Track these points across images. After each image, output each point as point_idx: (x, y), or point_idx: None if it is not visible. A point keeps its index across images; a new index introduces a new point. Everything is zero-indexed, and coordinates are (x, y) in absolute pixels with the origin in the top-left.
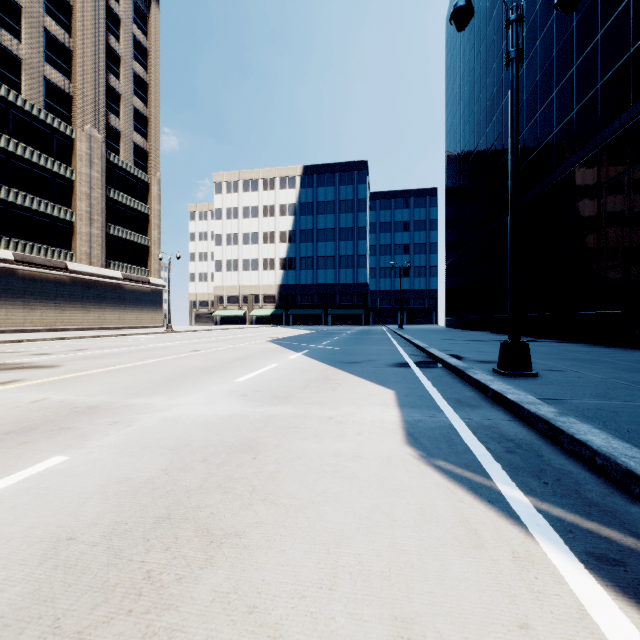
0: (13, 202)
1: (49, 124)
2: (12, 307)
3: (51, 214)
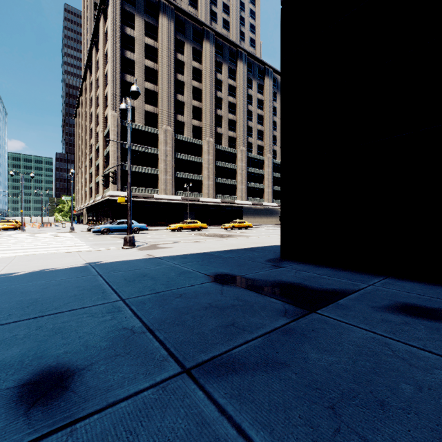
0: (251, 187)
1: (258, 159)
2: (251, 218)
3: (258, 187)
